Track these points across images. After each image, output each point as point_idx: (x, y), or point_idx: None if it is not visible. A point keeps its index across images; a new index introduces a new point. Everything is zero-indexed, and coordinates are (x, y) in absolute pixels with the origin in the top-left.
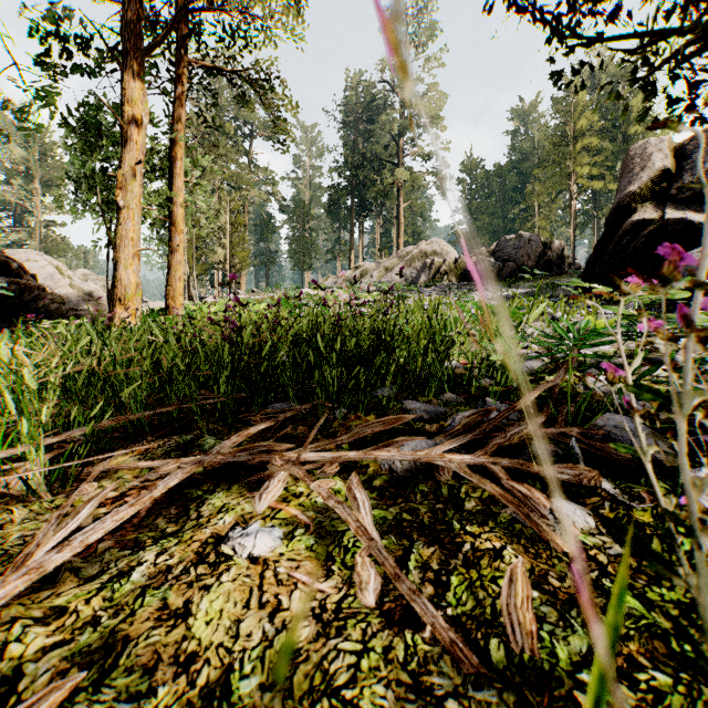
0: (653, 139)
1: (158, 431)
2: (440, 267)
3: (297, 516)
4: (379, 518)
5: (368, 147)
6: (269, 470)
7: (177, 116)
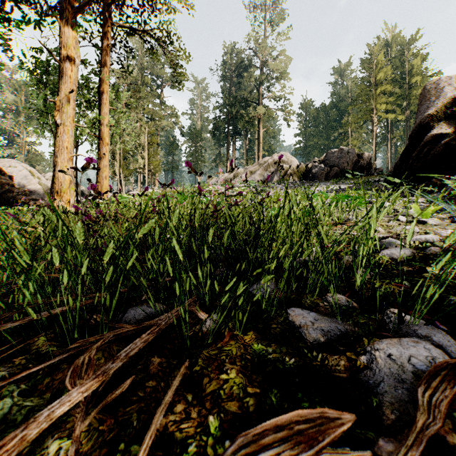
0: (443, 77)
1: None
2: (287, 170)
3: None
4: None
5: (239, 93)
6: None
7: (104, 62)
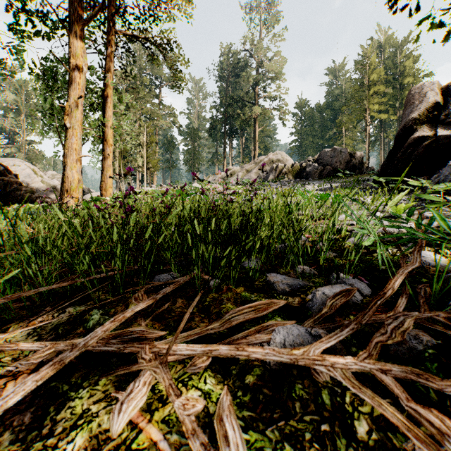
0: (427, 83)
1: (60, 301)
2: (282, 169)
3: (157, 443)
4: (256, 449)
5: (235, 93)
6: (137, 365)
7: (108, 68)
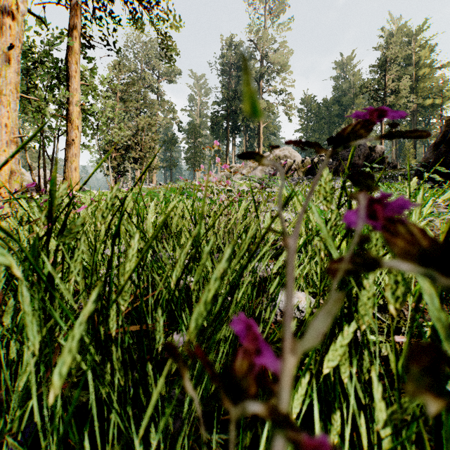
0: None
1: None
2: (291, 165)
3: None
4: None
5: (239, 87)
6: None
7: (73, 25)
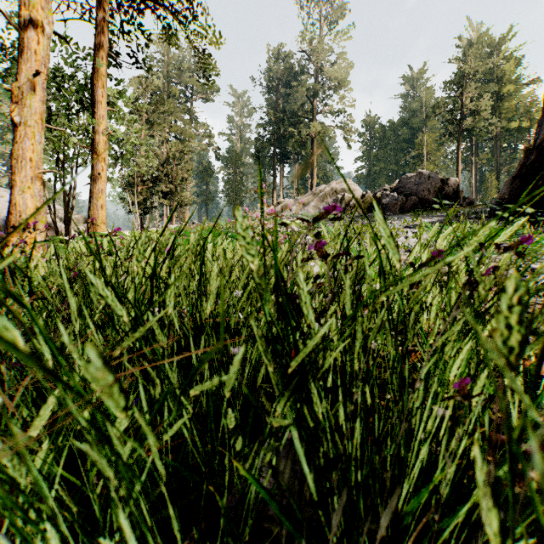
0: None
1: None
2: (350, 201)
3: None
4: None
5: (288, 107)
6: None
7: (99, 43)
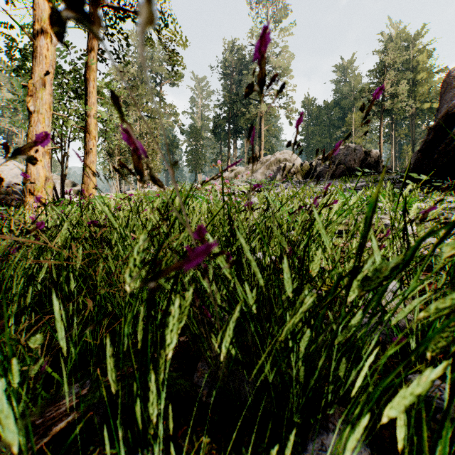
0: None
1: None
2: (290, 169)
3: None
4: None
5: (240, 91)
6: None
7: (90, 46)
